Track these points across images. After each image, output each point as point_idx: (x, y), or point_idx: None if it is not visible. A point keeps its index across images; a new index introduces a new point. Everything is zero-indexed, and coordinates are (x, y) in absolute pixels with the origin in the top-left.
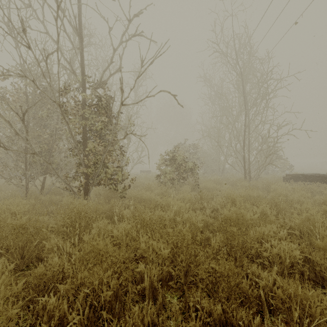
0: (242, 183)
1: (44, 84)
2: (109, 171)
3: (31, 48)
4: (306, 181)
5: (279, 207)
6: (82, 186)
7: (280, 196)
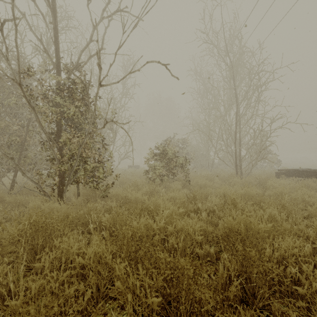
0: (235, 179)
1: (15, 67)
2: (88, 168)
3: None
4: (299, 177)
5: (286, 209)
6: (55, 185)
7: (280, 194)
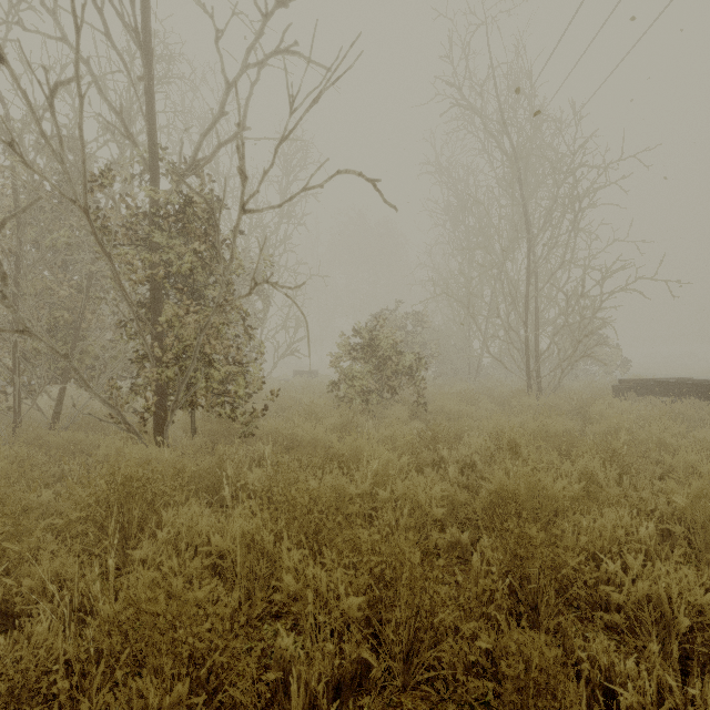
0: (524, 400)
1: None
2: (216, 375)
3: (8, 62)
4: (665, 395)
5: (622, 459)
6: (148, 410)
7: (615, 431)
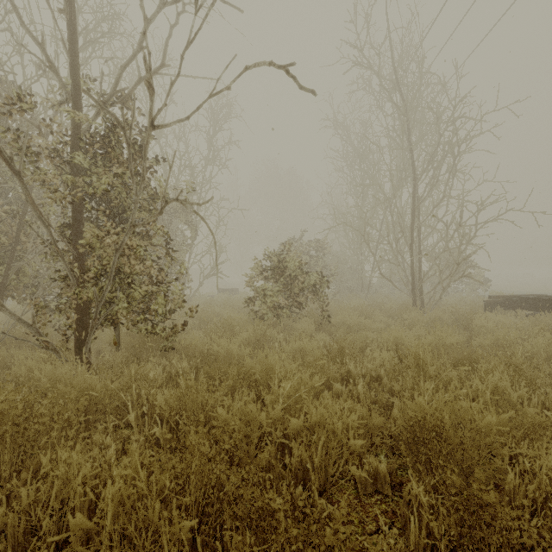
0: (413, 313)
1: None
2: (136, 294)
3: None
4: (528, 309)
5: (523, 374)
6: (69, 327)
7: (502, 344)
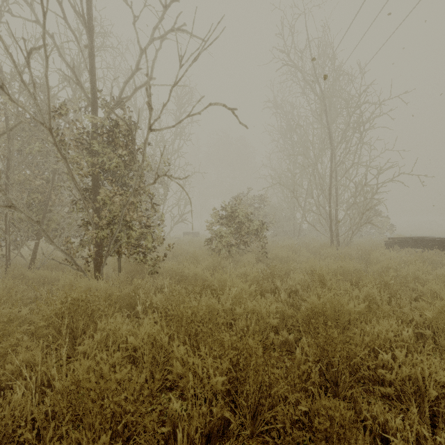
0: (329, 250)
1: None
2: (133, 234)
3: None
4: (417, 247)
5: (391, 288)
6: (90, 256)
7: (386, 270)
